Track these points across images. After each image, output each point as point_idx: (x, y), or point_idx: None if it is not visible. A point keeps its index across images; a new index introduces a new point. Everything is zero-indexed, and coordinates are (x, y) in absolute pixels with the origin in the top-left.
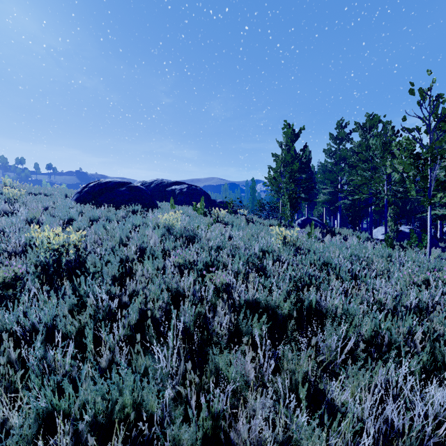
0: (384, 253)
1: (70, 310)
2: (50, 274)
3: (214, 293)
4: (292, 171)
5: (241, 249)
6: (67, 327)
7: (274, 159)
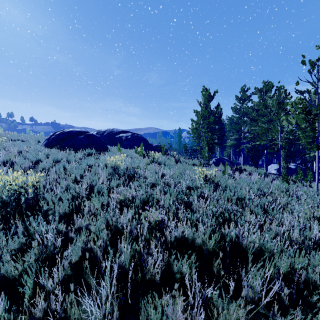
0: (282, 187)
1: (19, 248)
2: (9, 211)
3: (148, 229)
4: (208, 123)
5: (171, 185)
6: (8, 273)
7: (195, 114)
